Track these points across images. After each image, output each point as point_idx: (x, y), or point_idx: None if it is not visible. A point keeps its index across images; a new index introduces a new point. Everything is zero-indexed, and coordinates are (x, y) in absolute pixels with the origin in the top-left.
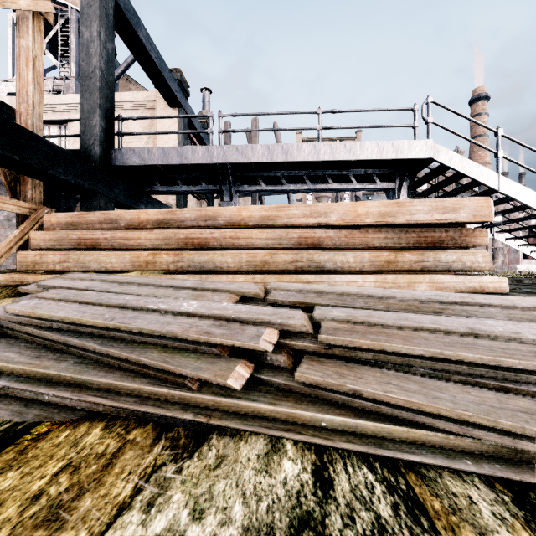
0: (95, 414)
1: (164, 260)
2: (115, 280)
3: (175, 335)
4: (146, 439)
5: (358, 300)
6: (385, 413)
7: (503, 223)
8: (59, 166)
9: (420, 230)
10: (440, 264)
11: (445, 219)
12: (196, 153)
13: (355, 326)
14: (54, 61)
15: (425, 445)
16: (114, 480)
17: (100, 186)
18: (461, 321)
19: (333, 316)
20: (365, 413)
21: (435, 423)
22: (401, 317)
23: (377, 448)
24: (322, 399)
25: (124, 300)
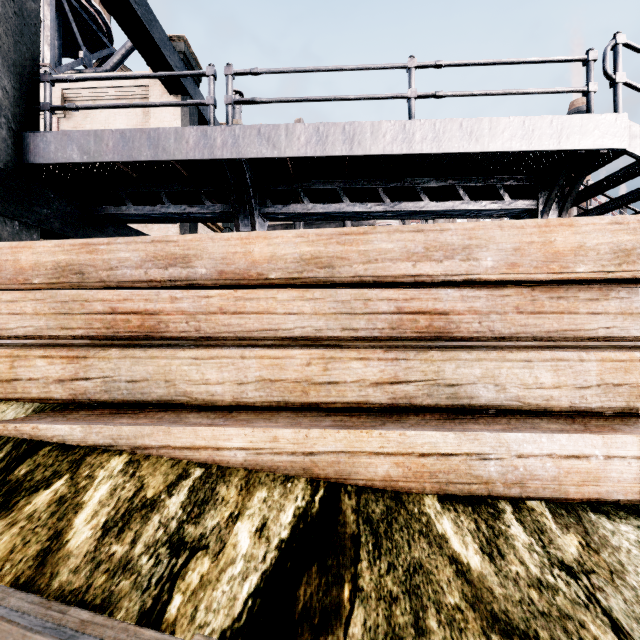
0: None
1: (39, 372)
2: None
3: None
4: None
5: None
6: None
7: None
8: None
9: None
10: None
11: None
12: (183, 140)
13: None
14: None
15: None
16: None
17: None
18: None
19: None
20: None
21: None
22: None
23: None
24: None
25: None
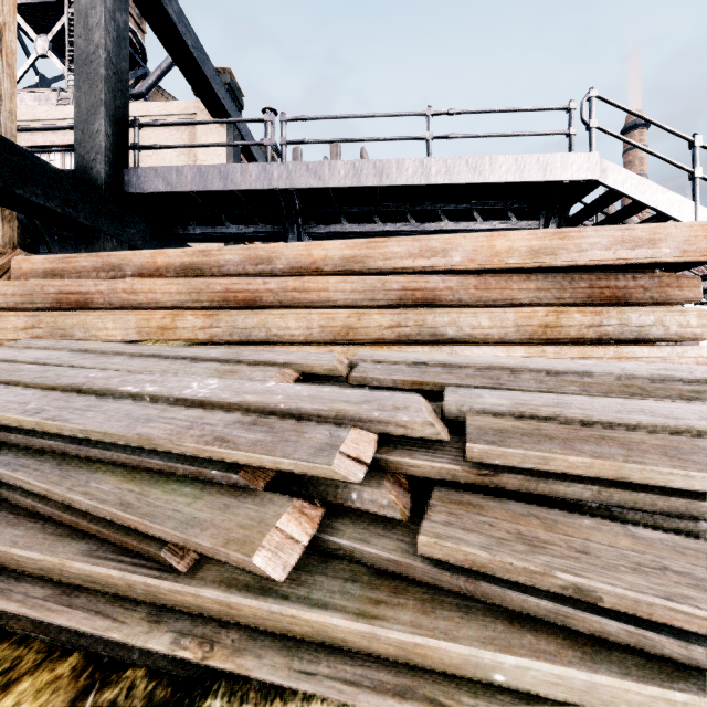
0: None
1: (189, 324)
2: (90, 349)
3: (153, 444)
4: None
5: (522, 377)
6: (667, 654)
7: None
8: (36, 185)
9: (594, 277)
10: (629, 329)
11: (637, 258)
12: (247, 174)
13: (540, 424)
14: (60, 66)
15: None
16: None
17: (104, 221)
18: None
19: (487, 404)
20: (606, 648)
21: None
22: (629, 407)
23: None
24: (486, 602)
25: (84, 378)
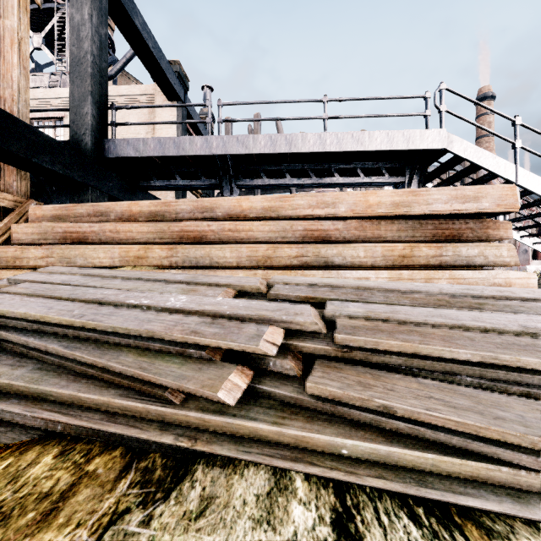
0: (52, 434)
1: (157, 254)
2: (96, 274)
3: (155, 335)
4: (111, 470)
5: (376, 294)
6: (427, 437)
7: (519, 219)
8: (45, 155)
9: (438, 222)
10: (461, 258)
11: (466, 209)
12: (194, 144)
13: (378, 323)
14: (51, 56)
15: (483, 483)
16: (53, 537)
17: (91, 178)
18: (508, 317)
19: (350, 312)
20: (399, 437)
21: (499, 453)
22: (433, 313)
23: (419, 487)
24: (341, 418)
25: (101, 294)
